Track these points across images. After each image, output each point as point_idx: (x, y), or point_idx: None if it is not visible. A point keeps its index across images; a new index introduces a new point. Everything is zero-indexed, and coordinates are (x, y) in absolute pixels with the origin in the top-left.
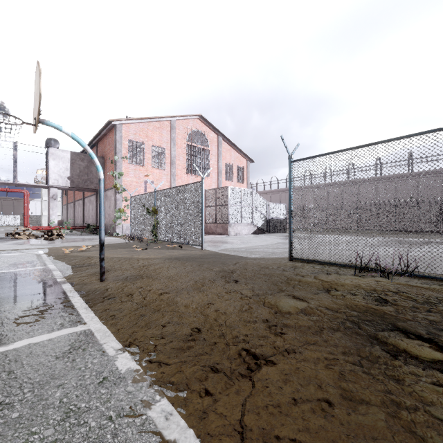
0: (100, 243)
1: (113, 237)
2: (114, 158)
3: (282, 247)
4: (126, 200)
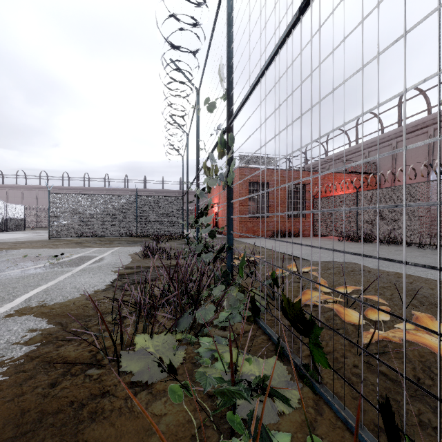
0: None
1: None
2: None
3: (36, 237)
4: None
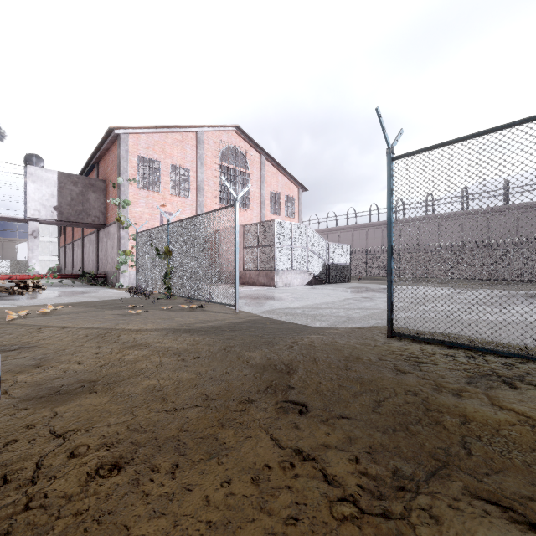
0: None
1: (115, 290)
2: (117, 180)
3: (357, 306)
4: (134, 238)
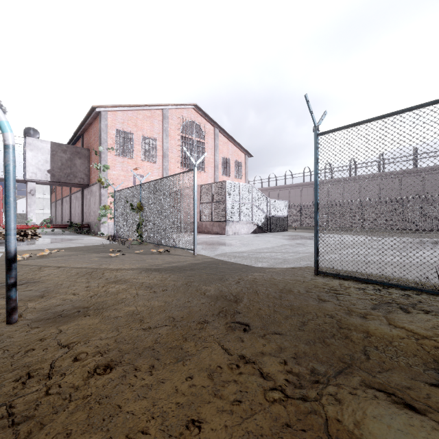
0: (5, 257)
1: (97, 237)
2: (99, 149)
3: (292, 251)
4: (112, 196)
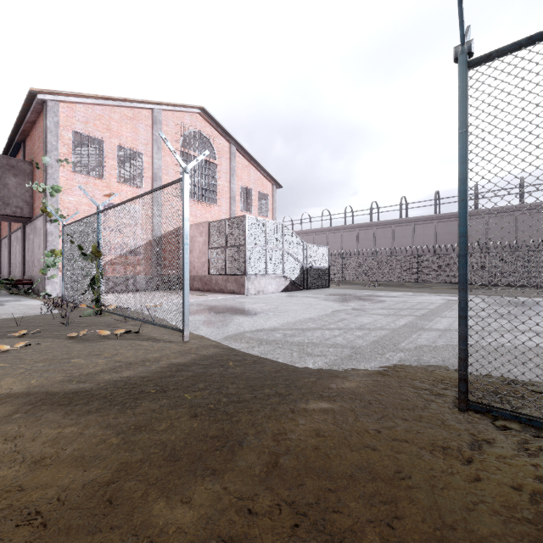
0: None
1: (35, 301)
2: (43, 160)
3: (354, 325)
4: None
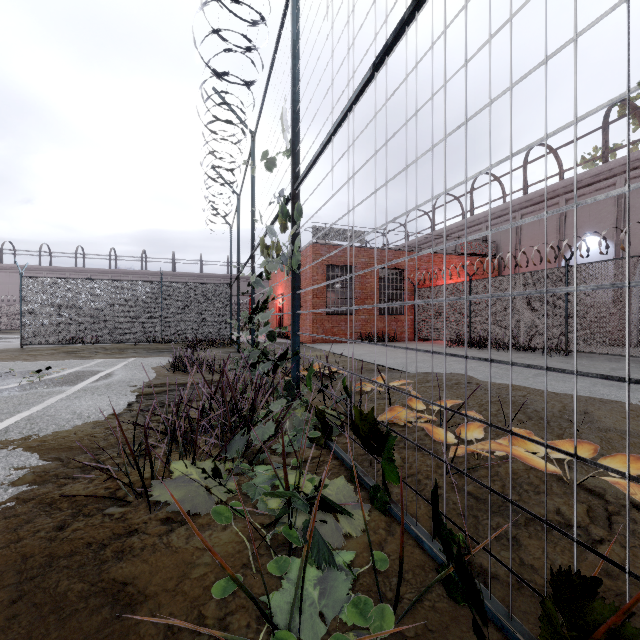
0: None
1: None
2: None
3: None
4: None
